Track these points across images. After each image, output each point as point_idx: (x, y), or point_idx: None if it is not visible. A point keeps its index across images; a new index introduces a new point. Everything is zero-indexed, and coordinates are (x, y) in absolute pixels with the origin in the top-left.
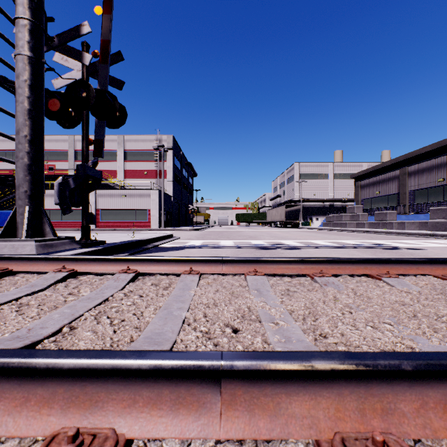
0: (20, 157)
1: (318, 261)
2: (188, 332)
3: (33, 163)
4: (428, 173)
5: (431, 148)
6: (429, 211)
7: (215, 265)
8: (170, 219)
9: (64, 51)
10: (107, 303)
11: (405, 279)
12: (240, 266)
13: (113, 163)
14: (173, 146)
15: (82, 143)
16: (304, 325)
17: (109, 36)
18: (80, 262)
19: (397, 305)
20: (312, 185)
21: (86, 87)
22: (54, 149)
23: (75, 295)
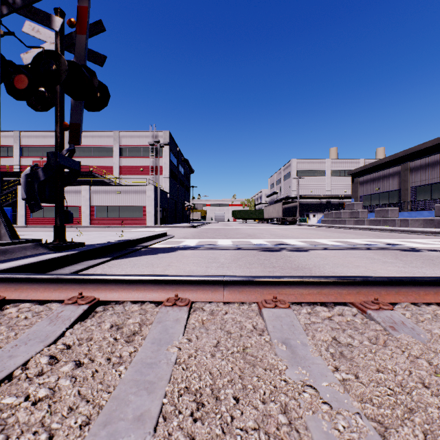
0: None
1: (367, 283)
2: None
3: None
4: (431, 169)
5: (432, 143)
6: (433, 207)
7: (213, 289)
8: (166, 216)
9: (29, 14)
10: (1, 390)
11: None
12: (250, 290)
13: (109, 159)
14: (169, 142)
15: (55, 128)
16: None
17: (87, 2)
18: (12, 285)
19: None
20: (309, 182)
21: (57, 58)
22: (49, 145)
23: None
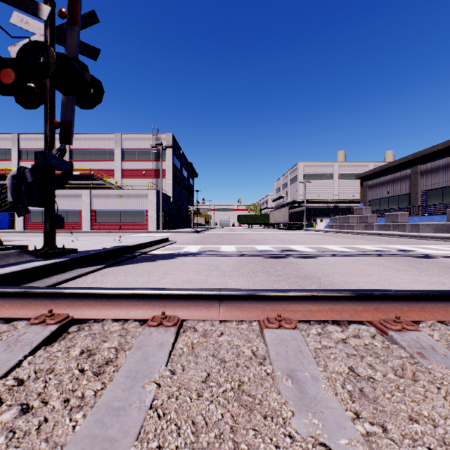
0: None
1: (386, 297)
2: None
3: None
4: (443, 172)
5: (443, 146)
6: (445, 212)
7: (207, 305)
8: (169, 221)
9: (15, 1)
10: None
11: None
12: (251, 306)
13: (110, 163)
14: (172, 145)
15: (45, 126)
16: None
17: None
18: None
19: None
20: (316, 186)
21: (45, 50)
22: None
23: None
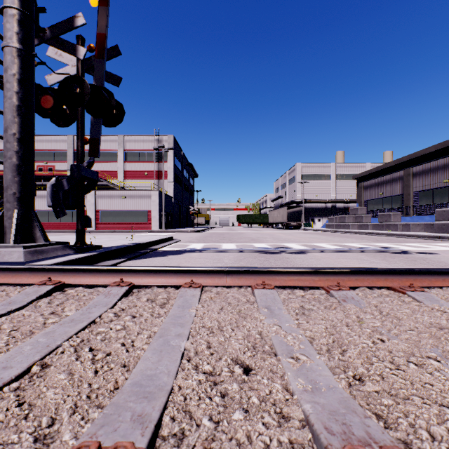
0: (8, 157)
1: (334, 272)
2: (187, 373)
3: (22, 163)
4: (433, 174)
5: (436, 148)
6: (434, 212)
7: (218, 277)
8: (170, 220)
9: (57, 44)
10: (93, 327)
11: (431, 292)
12: (246, 277)
13: (113, 164)
14: (174, 146)
15: (77, 142)
16: (331, 360)
17: (105, 29)
18: (68, 273)
19: (434, 329)
20: (314, 186)
21: (81, 83)
22: (53, 150)
23: (57, 314)
